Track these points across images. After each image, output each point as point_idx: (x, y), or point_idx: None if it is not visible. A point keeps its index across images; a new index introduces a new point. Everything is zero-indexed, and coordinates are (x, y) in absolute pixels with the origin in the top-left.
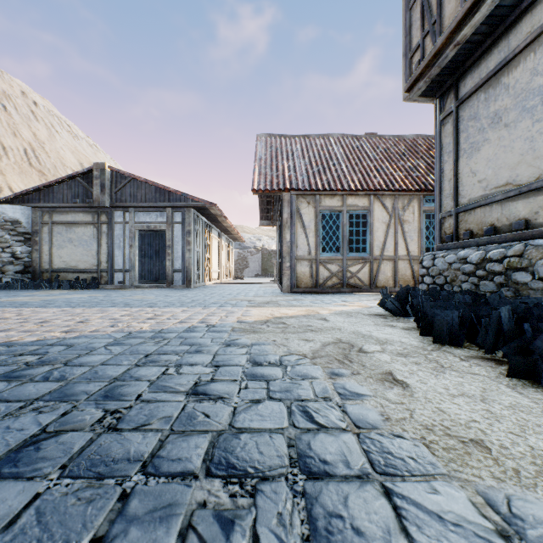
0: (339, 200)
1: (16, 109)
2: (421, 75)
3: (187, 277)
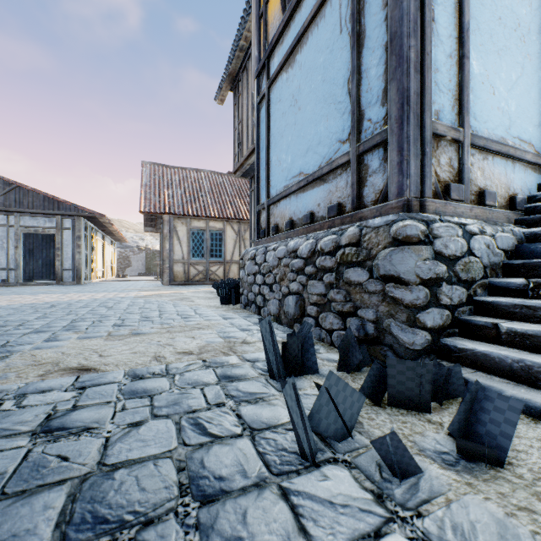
0: (204, 223)
1: None
2: (238, 170)
3: (78, 275)
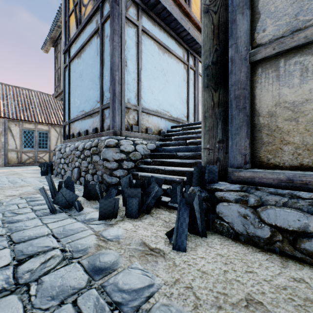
0: (34, 126)
1: None
2: (58, 96)
3: None
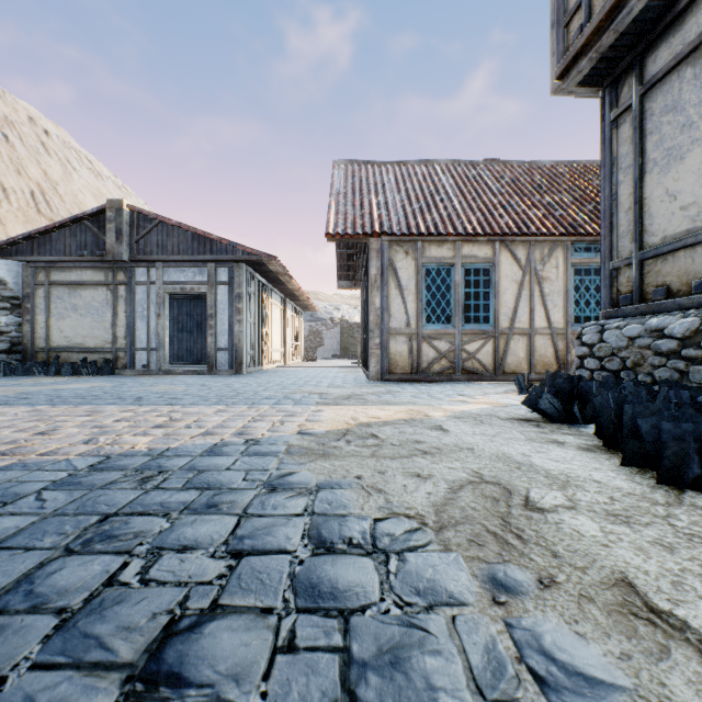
0: (451, 249)
1: (21, 140)
2: (584, 49)
3: (237, 358)
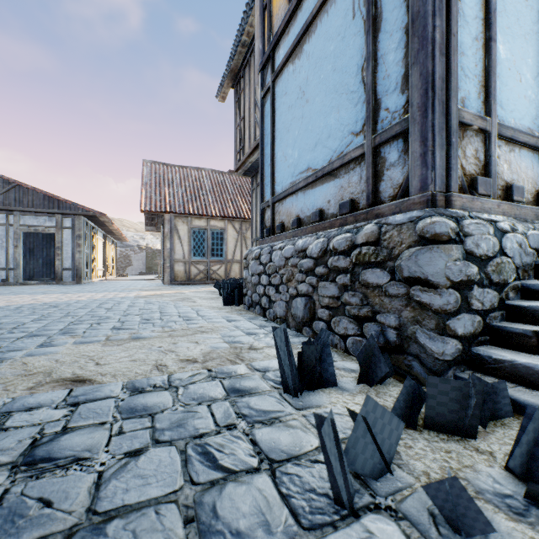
0: (205, 222)
1: None
2: (240, 168)
3: (78, 274)
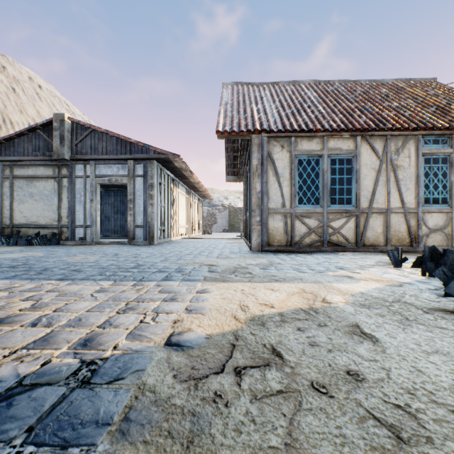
0: (319, 143)
1: (23, 91)
2: None
3: (150, 232)
